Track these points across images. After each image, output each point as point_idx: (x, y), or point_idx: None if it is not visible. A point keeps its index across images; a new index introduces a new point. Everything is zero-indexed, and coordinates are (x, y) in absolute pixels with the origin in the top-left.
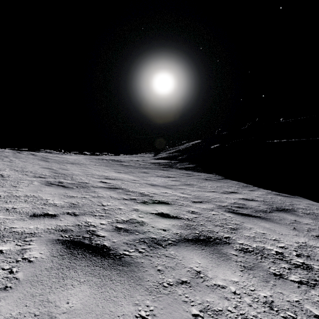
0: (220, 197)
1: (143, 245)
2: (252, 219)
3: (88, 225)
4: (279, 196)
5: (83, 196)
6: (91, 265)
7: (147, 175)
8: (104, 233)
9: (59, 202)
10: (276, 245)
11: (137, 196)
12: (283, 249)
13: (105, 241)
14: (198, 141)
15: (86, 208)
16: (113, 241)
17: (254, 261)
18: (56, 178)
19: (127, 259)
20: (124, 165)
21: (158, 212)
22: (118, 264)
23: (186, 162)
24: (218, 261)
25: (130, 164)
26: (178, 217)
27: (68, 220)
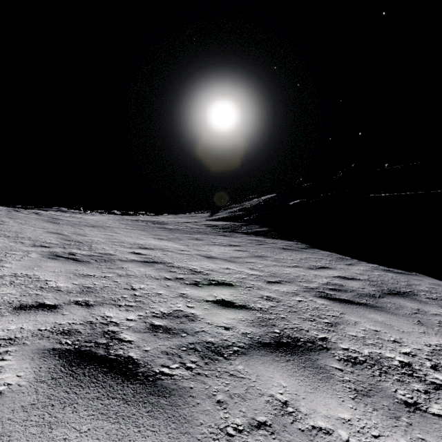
0: (306, 275)
1: (194, 355)
2: (356, 307)
3: (106, 322)
4: (389, 273)
5: (105, 275)
6: (105, 397)
7: (200, 242)
8: (131, 336)
9: (65, 284)
10: (399, 350)
11: (185, 274)
12: (411, 358)
13: (131, 351)
14: (272, 196)
15: (107, 293)
16: (145, 349)
17: (371, 380)
18: (66, 248)
19: (167, 383)
20: (168, 229)
21: (216, 298)
22: (151, 394)
23: (256, 225)
24: (314, 382)
25: (176, 228)
26: (246, 306)
27: (75, 314)
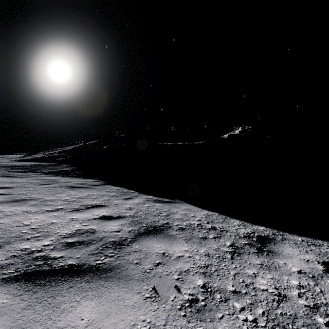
0: (56, 222)
1: None
2: (69, 288)
3: None
4: (158, 203)
5: None
6: None
7: None
8: None
9: None
10: None
11: None
12: None
13: None
14: (94, 141)
15: None
16: None
17: None
18: None
19: None
20: None
21: None
22: None
23: (65, 165)
24: None
25: None
26: None
27: None
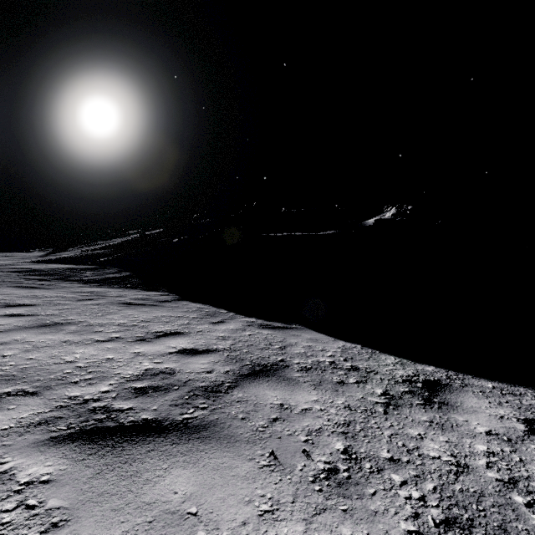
0: (114, 358)
1: None
2: (149, 452)
3: None
4: (266, 330)
5: None
6: None
7: None
8: None
9: None
10: None
11: None
12: None
13: None
14: (157, 231)
15: None
16: None
17: None
18: None
19: None
20: None
21: None
22: None
23: (113, 268)
24: None
25: None
26: None
27: None
